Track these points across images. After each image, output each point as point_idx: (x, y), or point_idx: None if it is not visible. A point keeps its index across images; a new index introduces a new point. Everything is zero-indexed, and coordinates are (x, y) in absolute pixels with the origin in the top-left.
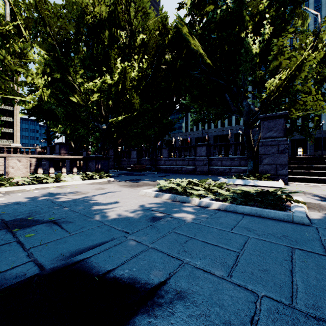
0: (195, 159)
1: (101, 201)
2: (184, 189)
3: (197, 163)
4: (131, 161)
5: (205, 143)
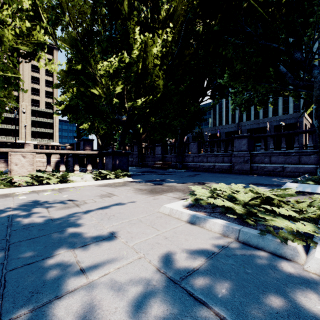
0: (233, 154)
1: (87, 230)
2: (247, 210)
3: (235, 160)
4: (155, 157)
5: (246, 135)
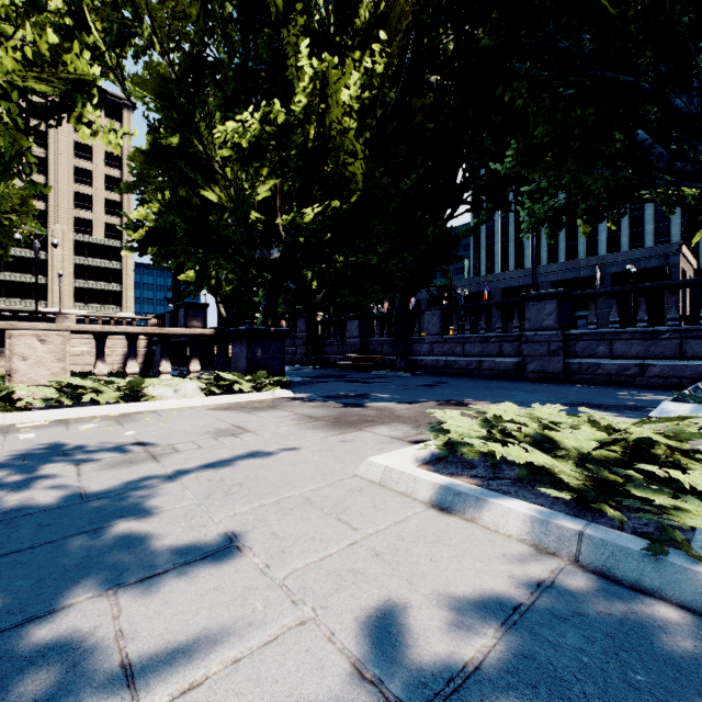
0: (523, 337)
1: (165, 527)
2: (592, 477)
3: (528, 350)
4: (345, 344)
5: (555, 292)
